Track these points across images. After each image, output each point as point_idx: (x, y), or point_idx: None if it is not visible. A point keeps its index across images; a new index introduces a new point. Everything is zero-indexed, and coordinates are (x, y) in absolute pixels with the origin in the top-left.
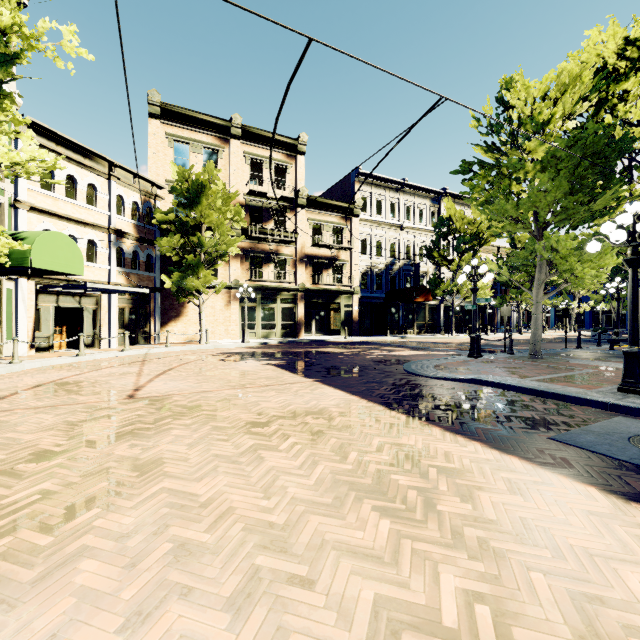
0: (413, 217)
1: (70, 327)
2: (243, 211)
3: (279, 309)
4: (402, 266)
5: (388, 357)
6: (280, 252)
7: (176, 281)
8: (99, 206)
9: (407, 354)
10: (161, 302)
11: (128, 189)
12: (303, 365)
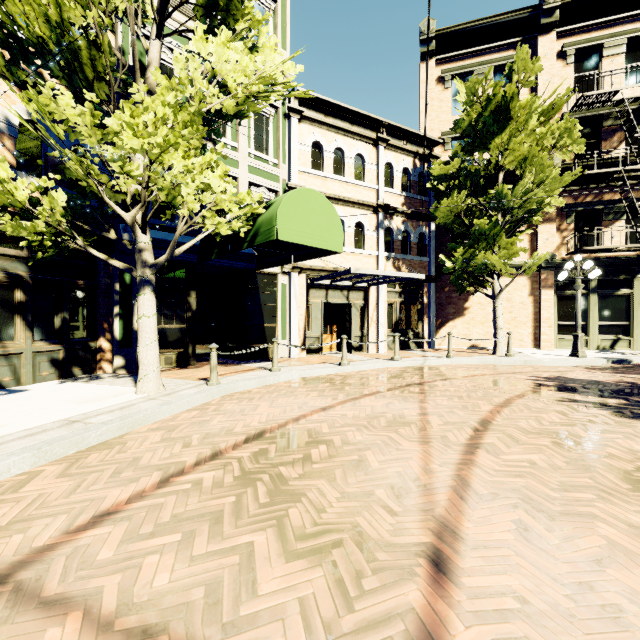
0: None
1: (339, 326)
2: (576, 126)
3: (638, 298)
4: None
5: None
6: (639, 195)
7: (460, 261)
8: (366, 180)
9: None
10: (435, 295)
11: (397, 154)
12: None
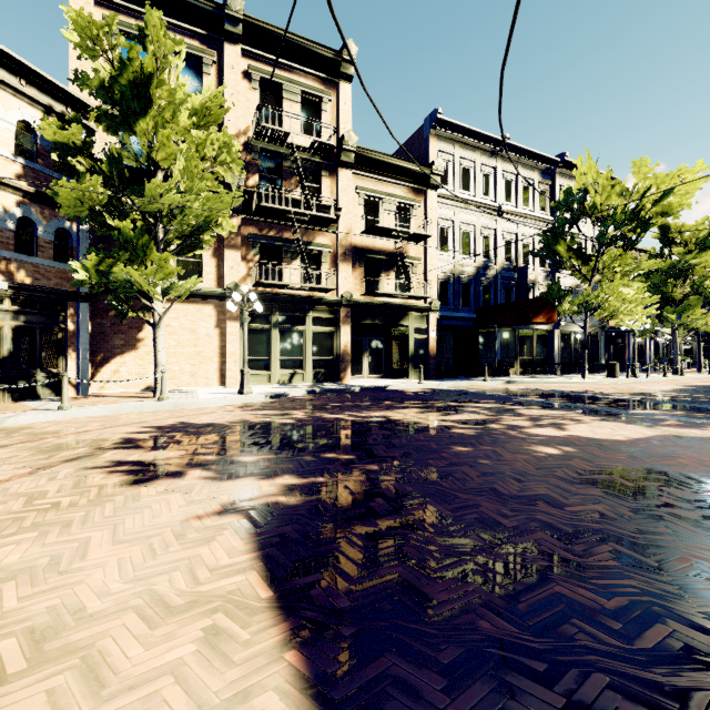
0: (515, 197)
1: None
2: (237, 145)
3: (309, 335)
4: (500, 271)
5: (600, 455)
6: (311, 240)
7: (94, 272)
8: None
9: (623, 438)
10: (95, 320)
11: (6, 93)
12: (367, 525)
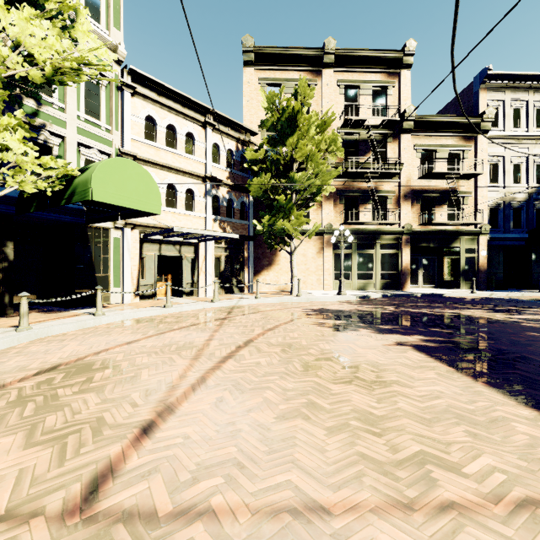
0: None
1: (174, 275)
2: (339, 138)
3: (378, 256)
4: None
5: None
6: (379, 189)
7: (266, 225)
8: (196, 155)
9: None
10: (254, 251)
11: (223, 137)
12: (487, 357)
